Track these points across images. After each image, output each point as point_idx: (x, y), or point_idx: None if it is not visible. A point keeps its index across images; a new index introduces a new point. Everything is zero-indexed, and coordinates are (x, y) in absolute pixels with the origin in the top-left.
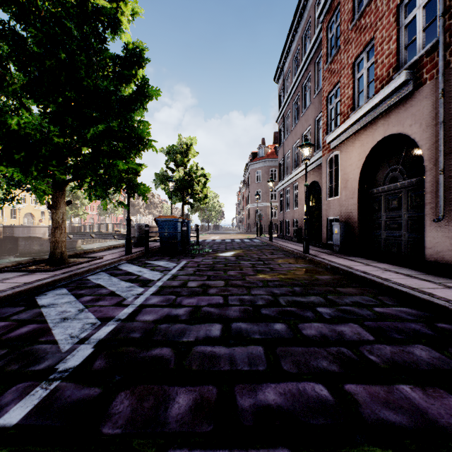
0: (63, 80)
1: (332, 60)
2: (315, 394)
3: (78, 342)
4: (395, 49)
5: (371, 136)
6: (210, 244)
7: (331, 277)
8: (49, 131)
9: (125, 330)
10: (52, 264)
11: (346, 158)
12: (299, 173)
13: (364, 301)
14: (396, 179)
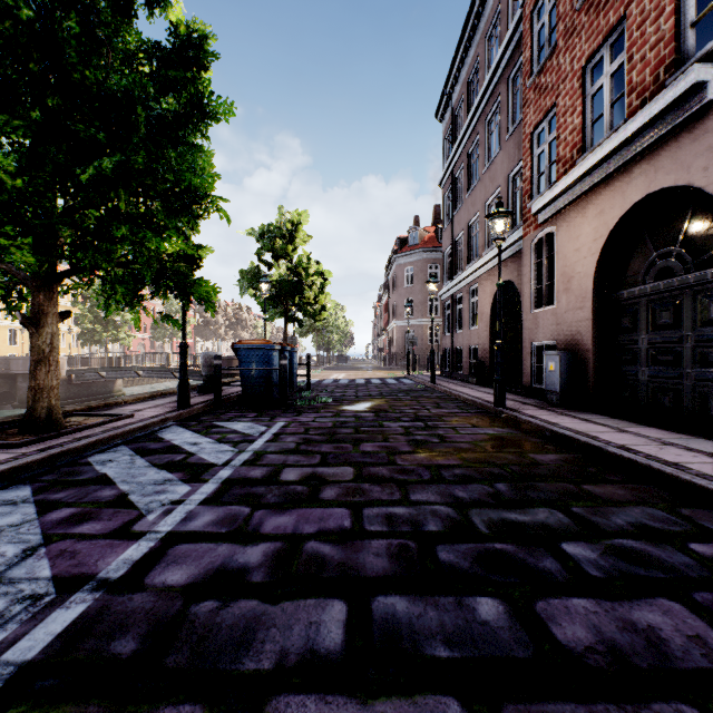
0: (36, 71)
1: (543, 68)
2: None
3: None
4: (670, 31)
5: (620, 195)
6: (331, 387)
7: (561, 457)
8: None
9: (103, 626)
10: (30, 430)
11: (569, 238)
12: (479, 268)
13: (658, 524)
14: (669, 272)
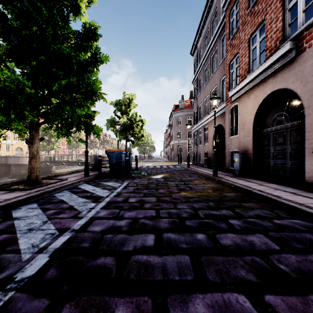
0: (36, 47)
1: (233, 37)
2: (239, 306)
3: (37, 252)
4: (281, 27)
5: (263, 91)
6: (146, 169)
7: (235, 194)
8: (24, 84)
9: (77, 240)
10: (29, 184)
11: (243, 107)
12: (208, 119)
13: (264, 214)
14: (281, 122)
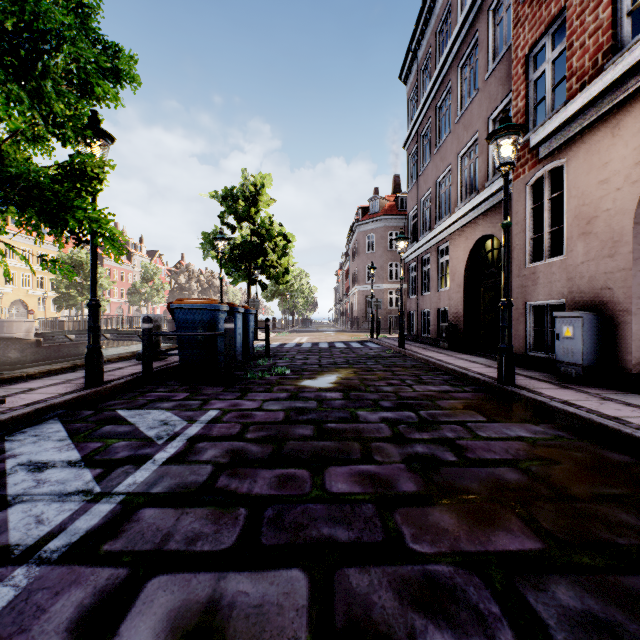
0: None
1: None
2: None
3: None
4: None
5: None
6: (292, 352)
7: None
8: None
9: None
10: None
11: (589, 168)
12: (451, 225)
13: None
14: None
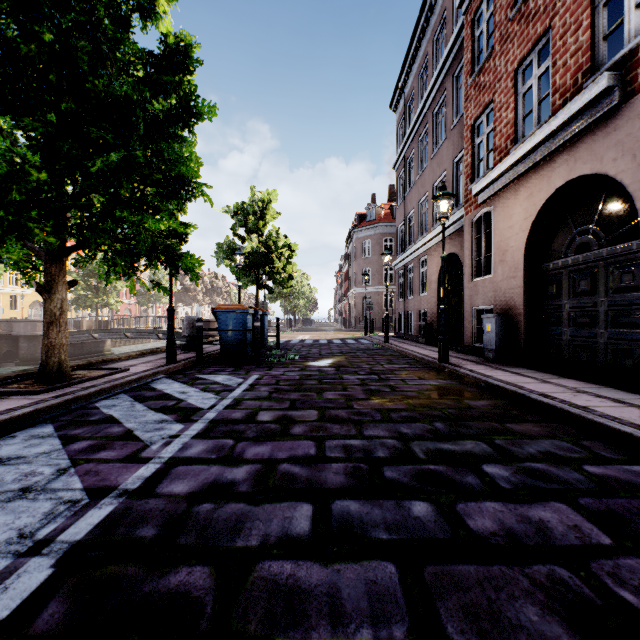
0: (54, 81)
1: (482, 69)
2: None
3: (27, 552)
4: (587, 42)
5: (546, 181)
6: (297, 346)
7: (491, 402)
8: (24, 160)
9: (129, 519)
10: (44, 381)
11: (504, 217)
12: (428, 242)
13: (562, 452)
14: (587, 247)
